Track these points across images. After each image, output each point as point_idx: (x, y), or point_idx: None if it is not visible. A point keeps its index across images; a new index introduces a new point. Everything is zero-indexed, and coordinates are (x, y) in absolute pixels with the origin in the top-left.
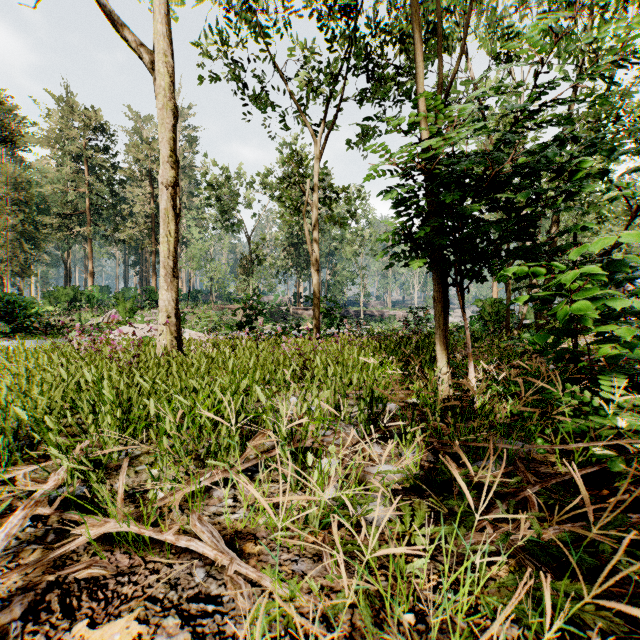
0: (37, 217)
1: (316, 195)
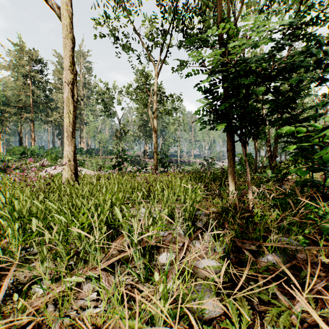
0: (3, 108)
1: (155, 96)
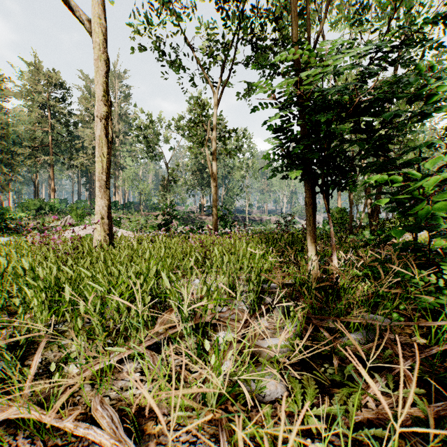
0: (13, 149)
1: (215, 132)
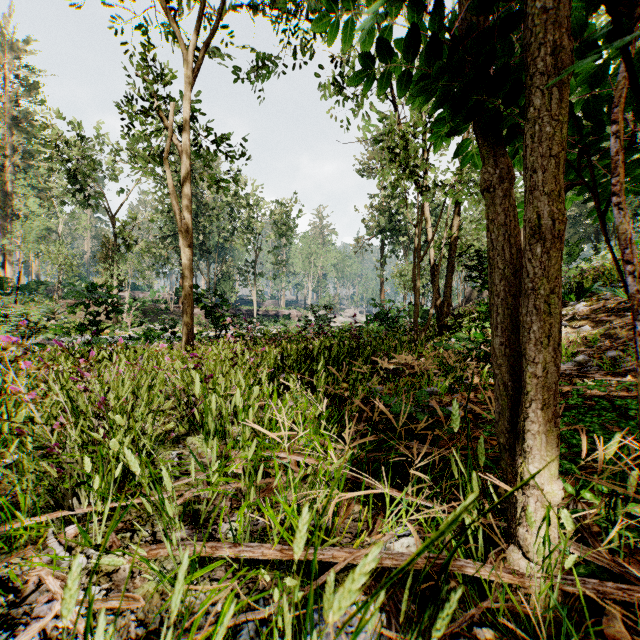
0: None
1: (187, 135)
